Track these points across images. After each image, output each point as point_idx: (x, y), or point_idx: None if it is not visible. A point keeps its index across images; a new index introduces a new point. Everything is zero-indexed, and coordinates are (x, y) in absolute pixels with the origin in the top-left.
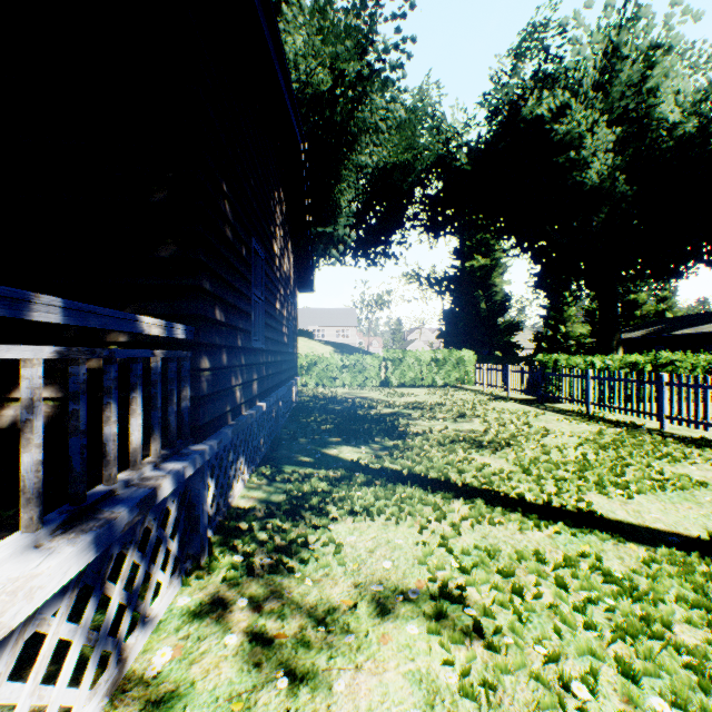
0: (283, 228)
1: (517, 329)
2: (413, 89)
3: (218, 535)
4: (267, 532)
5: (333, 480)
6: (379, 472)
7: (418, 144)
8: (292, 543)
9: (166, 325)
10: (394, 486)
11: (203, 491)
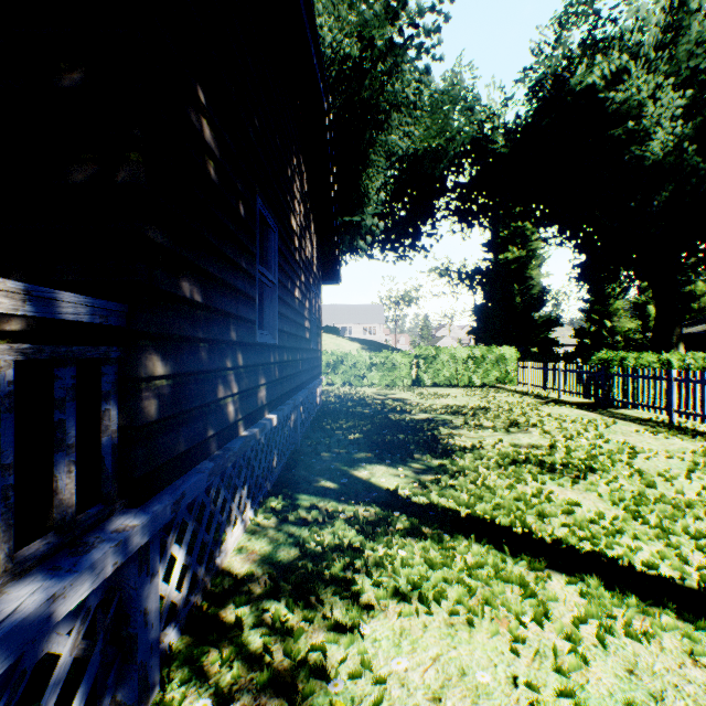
0: (303, 205)
1: (556, 325)
2: (444, 73)
3: (188, 635)
4: (263, 634)
5: (364, 523)
6: (427, 511)
7: (451, 127)
8: (299, 665)
9: (26, 291)
10: (451, 540)
11: (145, 587)
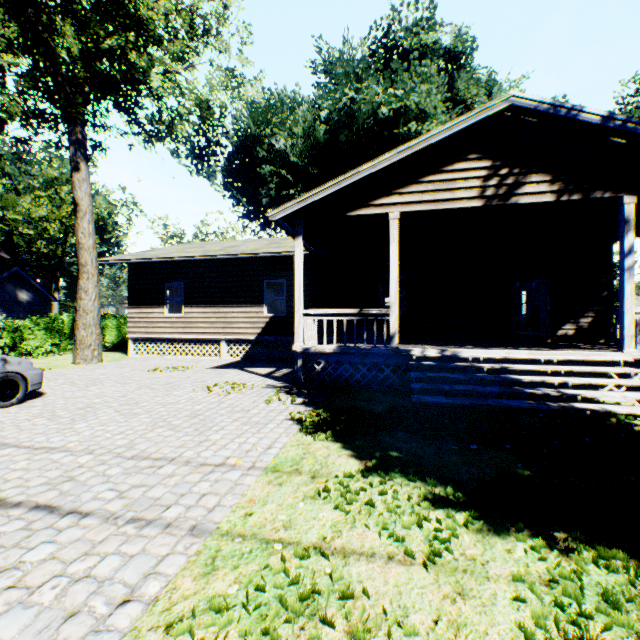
0: None
1: None
2: None
3: None
4: None
5: None
6: None
7: None
8: None
9: None
10: None
11: None
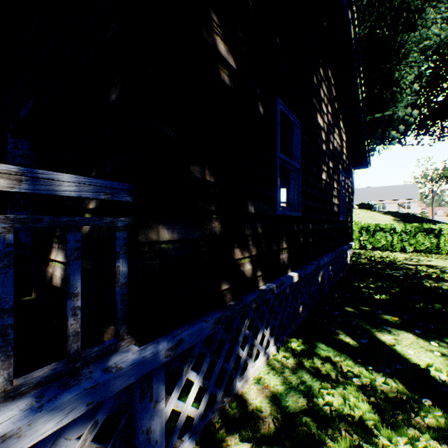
0: (331, 106)
1: None
2: None
3: (199, 447)
4: None
5: (381, 399)
6: None
7: None
8: None
9: (20, 173)
10: None
11: (148, 410)
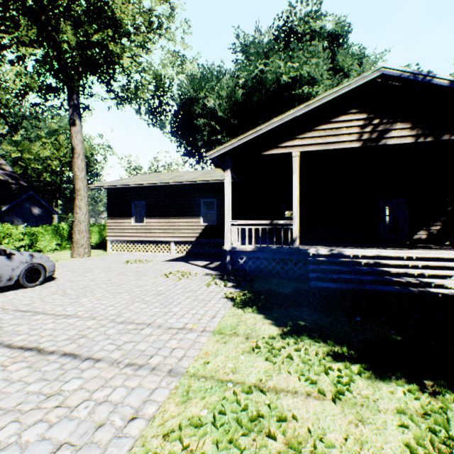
0: None
1: None
2: None
3: None
4: None
5: None
6: None
7: None
8: None
9: None
10: None
11: None
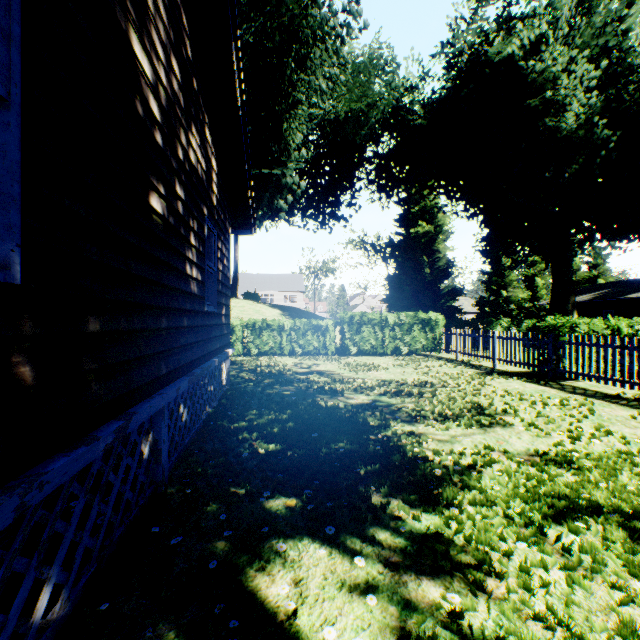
0: (182, 71)
1: (460, 294)
2: (363, 47)
3: None
4: None
5: None
6: None
7: (373, 92)
8: None
9: None
10: None
11: None
